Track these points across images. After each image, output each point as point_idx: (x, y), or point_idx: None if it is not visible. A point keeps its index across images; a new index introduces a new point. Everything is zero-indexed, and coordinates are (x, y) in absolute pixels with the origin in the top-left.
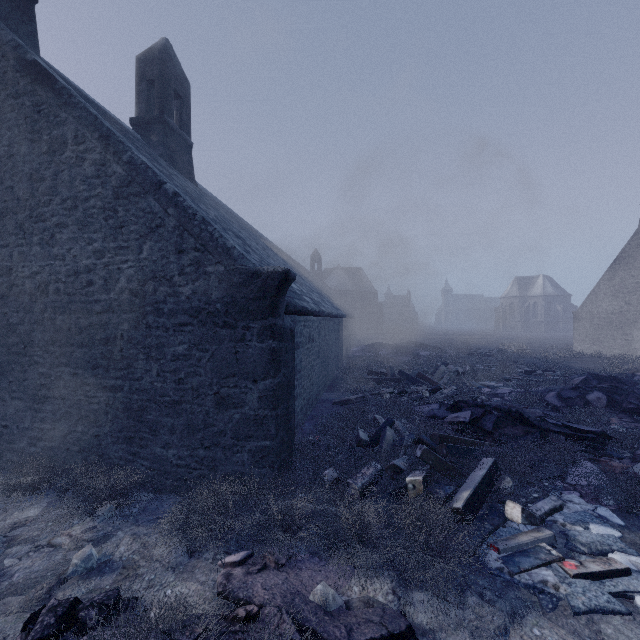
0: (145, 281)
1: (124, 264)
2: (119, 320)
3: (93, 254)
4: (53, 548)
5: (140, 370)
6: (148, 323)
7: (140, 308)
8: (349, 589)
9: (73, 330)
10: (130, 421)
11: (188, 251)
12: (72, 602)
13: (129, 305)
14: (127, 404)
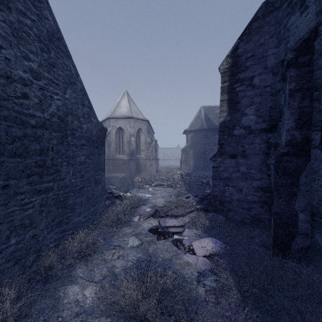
0: (67, 113)
1: (55, 95)
2: (51, 136)
3: (29, 71)
4: (120, 257)
5: (64, 173)
6: (68, 141)
7: (64, 130)
8: (146, 209)
9: (3, 138)
10: (59, 210)
11: (86, 106)
12: (160, 226)
13: (58, 126)
14: (56, 199)
